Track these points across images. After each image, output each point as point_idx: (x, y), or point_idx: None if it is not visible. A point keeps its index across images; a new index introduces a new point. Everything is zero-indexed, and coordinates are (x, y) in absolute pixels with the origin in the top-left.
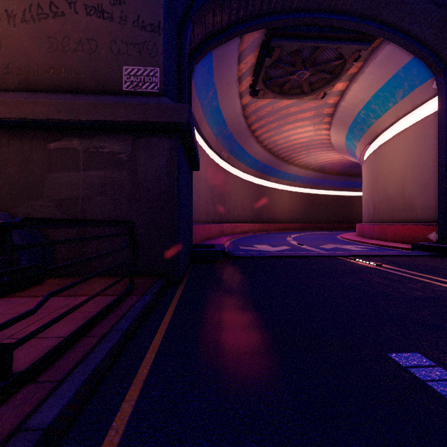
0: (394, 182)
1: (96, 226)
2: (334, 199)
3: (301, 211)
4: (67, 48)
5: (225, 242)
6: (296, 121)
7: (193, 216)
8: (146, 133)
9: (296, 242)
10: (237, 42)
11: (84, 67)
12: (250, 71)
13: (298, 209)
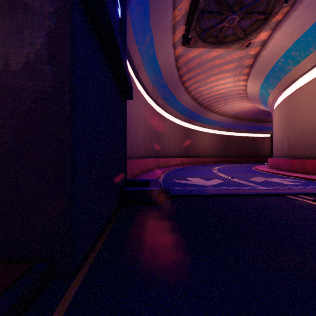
0: (313, 121)
1: None
2: (243, 139)
3: (218, 149)
4: None
5: (160, 174)
6: (219, 73)
7: (131, 152)
8: None
9: (224, 175)
10: None
11: None
12: (183, 20)
13: (216, 147)
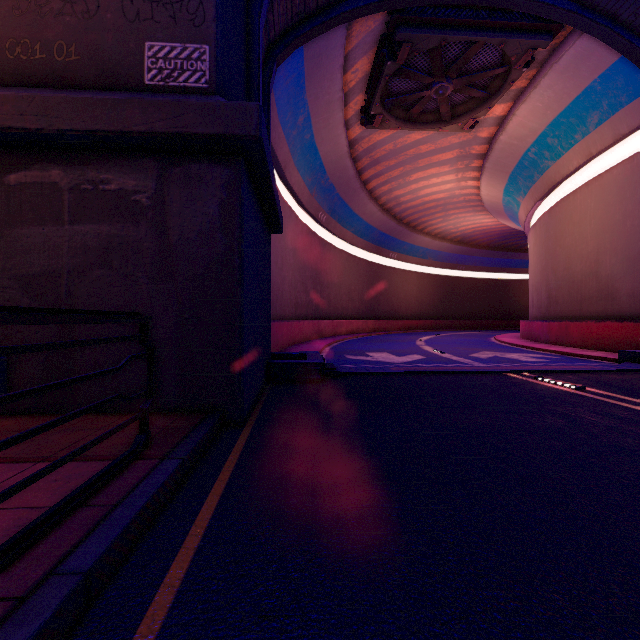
0: (582, 256)
1: (21, 322)
2: (482, 284)
3: (434, 302)
4: (45, 9)
5: (323, 347)
6: (430, 166)
7: (273, 309)
8: (183, 157)
9: (432, 348)
10: (342, 34)
11: (76, 43)
12: (361, 85)
13: (430, 298)
